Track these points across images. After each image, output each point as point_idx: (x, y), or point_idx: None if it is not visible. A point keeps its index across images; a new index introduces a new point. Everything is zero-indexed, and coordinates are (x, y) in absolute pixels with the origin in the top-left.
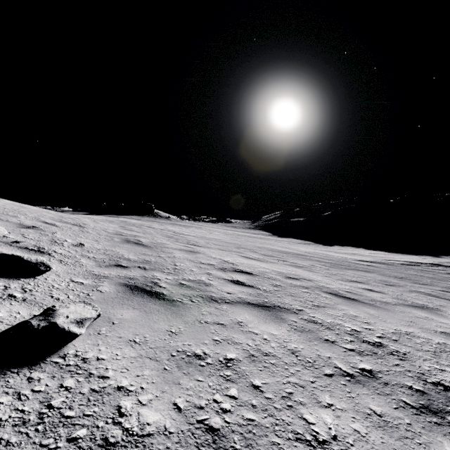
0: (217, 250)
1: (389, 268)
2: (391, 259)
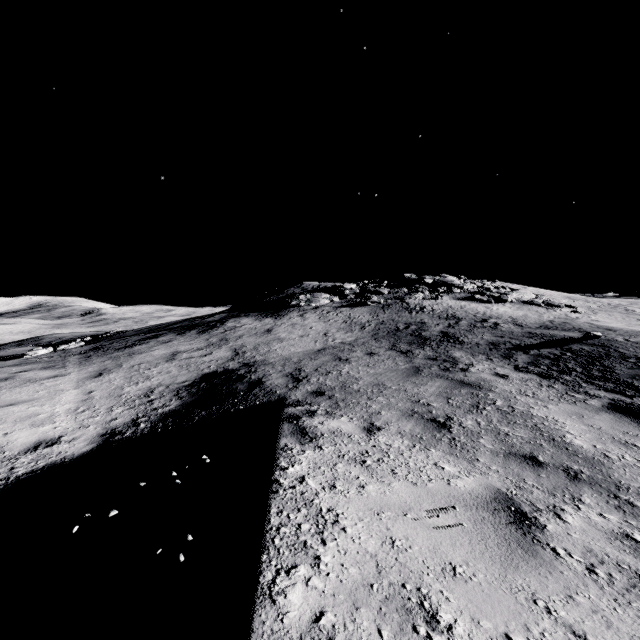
0: None
1: None
2: None
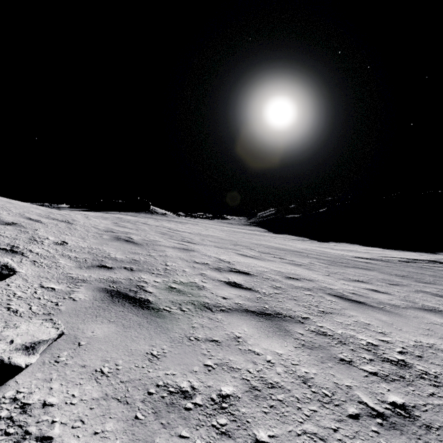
0: (213, 248)
1: (388, 266)
2: (388, 256)
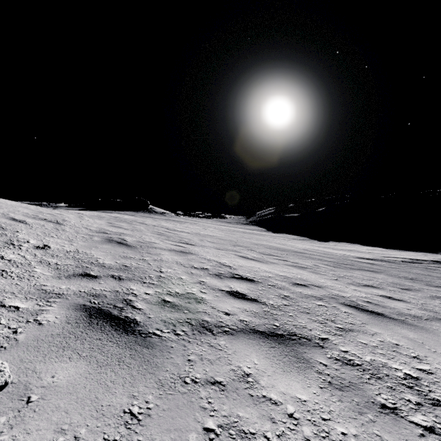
0: (212, 249)
1: (394, 267)
2: (390, 256)
